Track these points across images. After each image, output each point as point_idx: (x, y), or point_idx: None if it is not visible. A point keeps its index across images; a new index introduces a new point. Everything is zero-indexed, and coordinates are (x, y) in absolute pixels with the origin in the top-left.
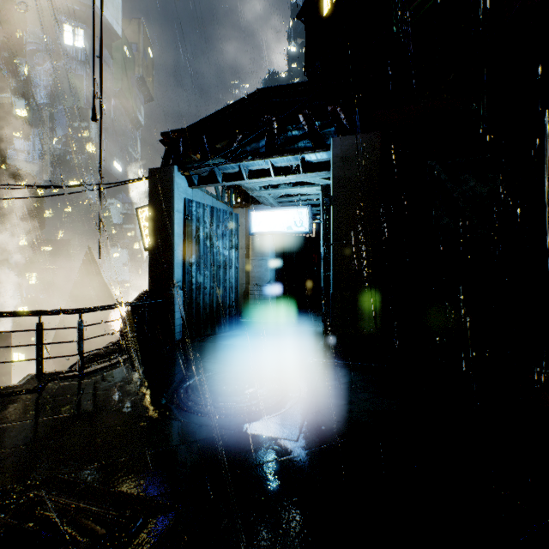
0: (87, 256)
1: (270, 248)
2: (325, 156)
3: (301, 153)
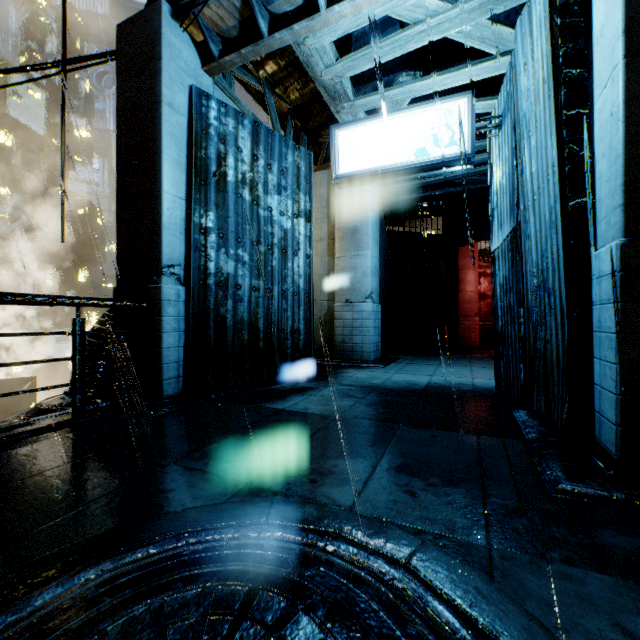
0: None
1: (371, 235)
2: None
3: None
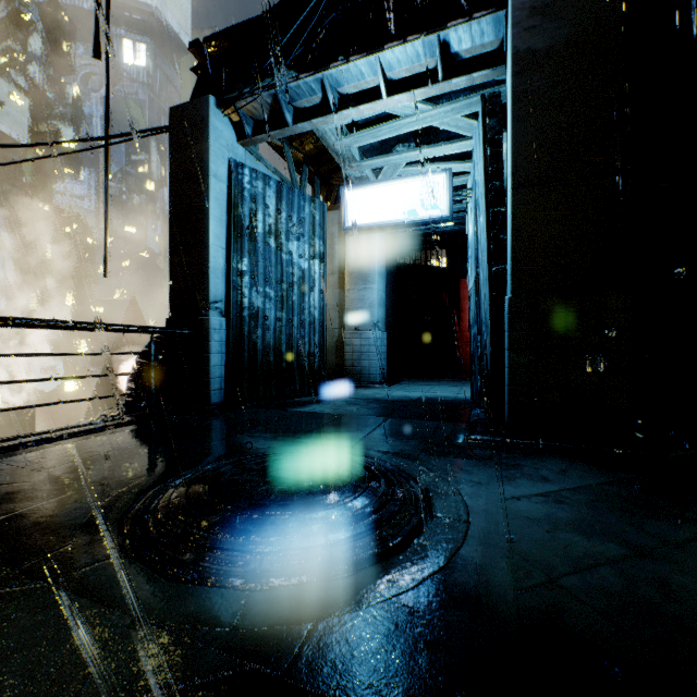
0: (131, 308)
1: (377, 271)
2: (490, 33)
3: (441, 27)
